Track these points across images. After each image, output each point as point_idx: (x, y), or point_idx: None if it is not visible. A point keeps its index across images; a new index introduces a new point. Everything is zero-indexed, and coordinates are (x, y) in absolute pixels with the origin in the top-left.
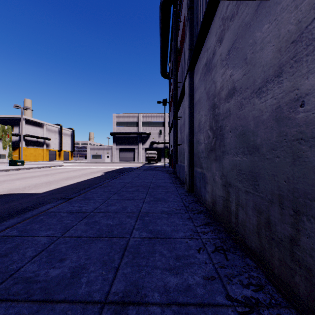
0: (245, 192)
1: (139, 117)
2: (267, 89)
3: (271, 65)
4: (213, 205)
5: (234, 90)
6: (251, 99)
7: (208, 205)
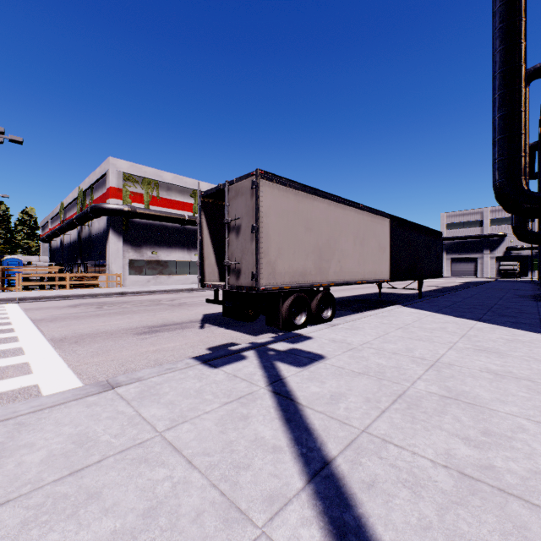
0: None
1: (484, 213)
2: None
3: None
4: None
5: None
6: None
7: None
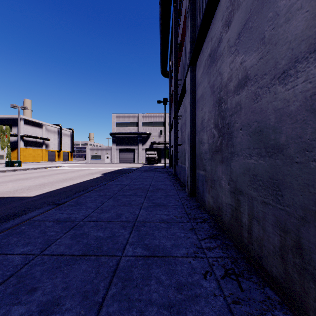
0: (263, 202)
1: (139, 117)
2: (297, 71)
3: (304, 38)
4: (219, 213)
5: (246, 79)
6: (271, 87)
7: (213, 213)
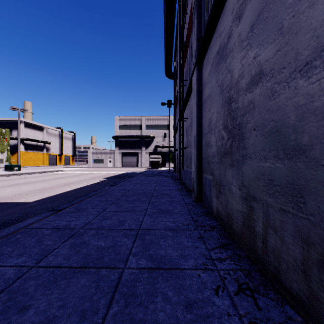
0: (280, 210)
1: (143, 120)
2: None
3: None
4: (228, 220)
5: (261, 75)
6: (290, 82)
7: (222, 220)
